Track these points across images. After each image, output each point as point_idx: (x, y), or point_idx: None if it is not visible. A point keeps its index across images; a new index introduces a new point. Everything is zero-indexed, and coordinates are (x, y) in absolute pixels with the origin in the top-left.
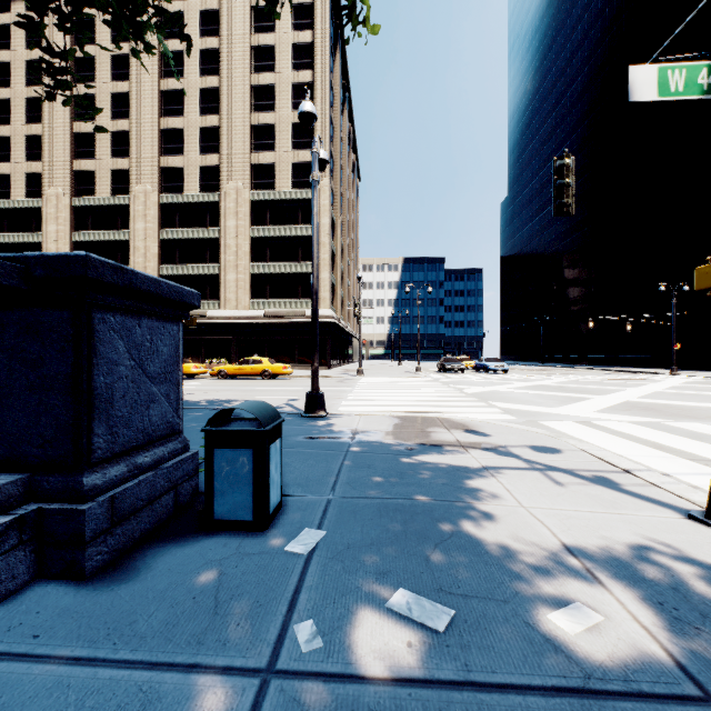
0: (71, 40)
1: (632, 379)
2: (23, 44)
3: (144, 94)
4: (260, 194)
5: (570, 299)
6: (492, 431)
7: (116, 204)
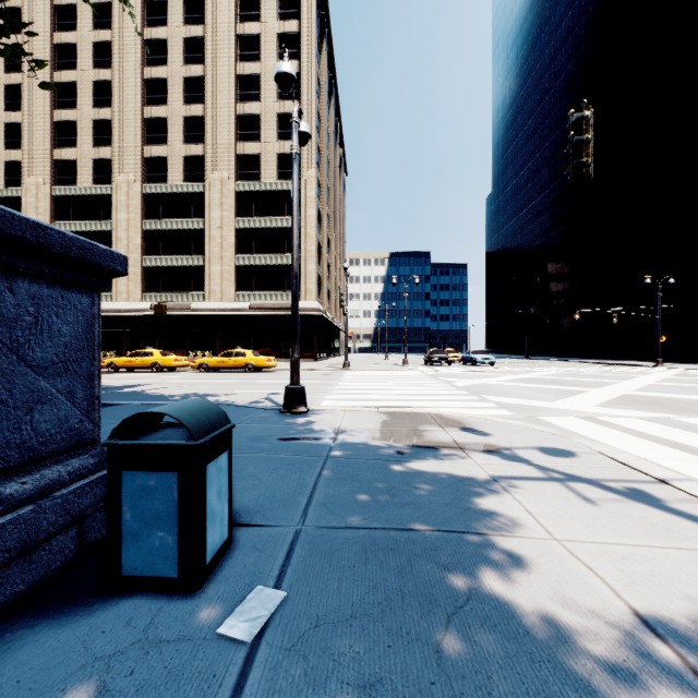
0: (52, 26)
1: (620, 371)
2: None
3: (127, 83)
4: (245, 185)
5: (554, 293)
6: (492, 429)
7: (97, 194)
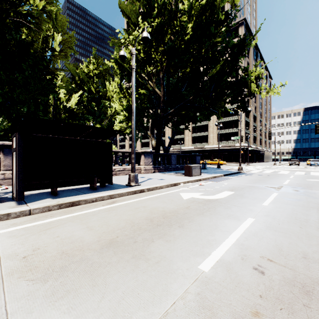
0: None
1: None
2: None
3: None
4: None
5: None
6: None
7: None
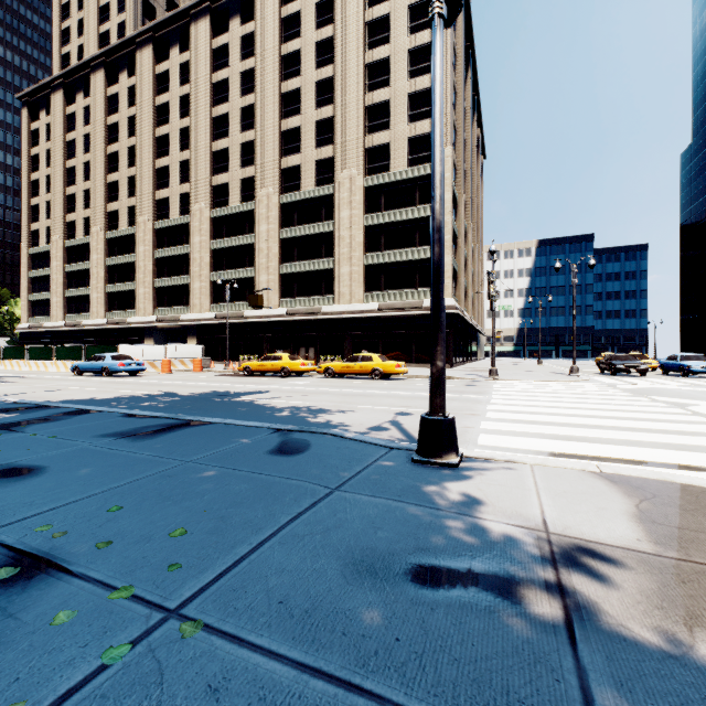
0: (211, 69)
1: None
2: (177, 84)
3: (267, 101)
4: (374, 179)
5: None
6: None
7: (244, 211)
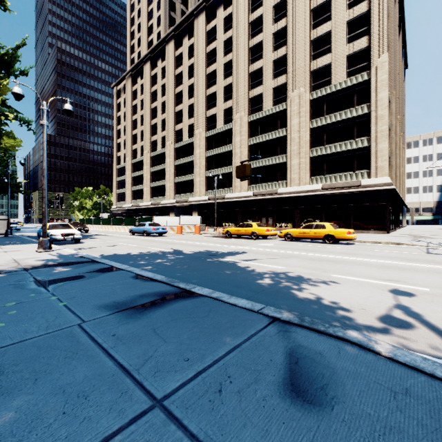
0: (205, 44)
1: None
2: (187, 59)
3: (240, 55)
4: (318, 93)
5: None
6: None
7: (225, 130)
